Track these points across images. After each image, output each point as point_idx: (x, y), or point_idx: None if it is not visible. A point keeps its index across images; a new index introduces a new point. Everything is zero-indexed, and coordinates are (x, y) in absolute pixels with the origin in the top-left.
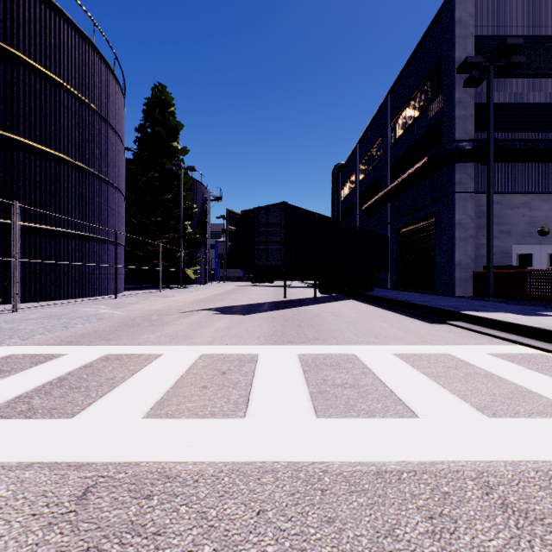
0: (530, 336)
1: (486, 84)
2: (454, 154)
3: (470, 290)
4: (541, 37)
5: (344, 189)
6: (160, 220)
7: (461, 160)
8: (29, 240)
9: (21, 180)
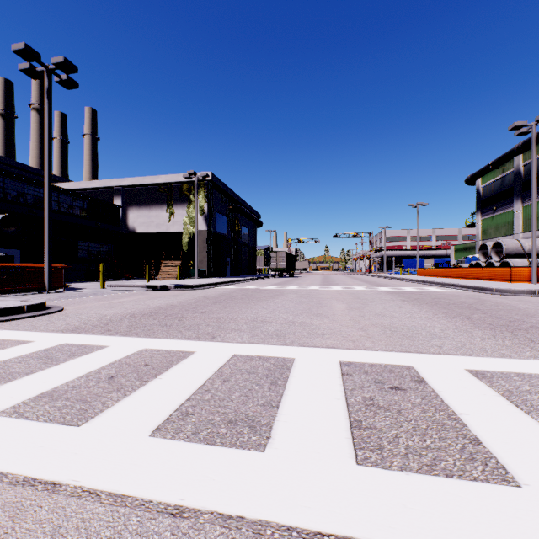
0: None
1: None
2: None
3: None
4: None
5: None
6: None
7: None
8: None
9: None
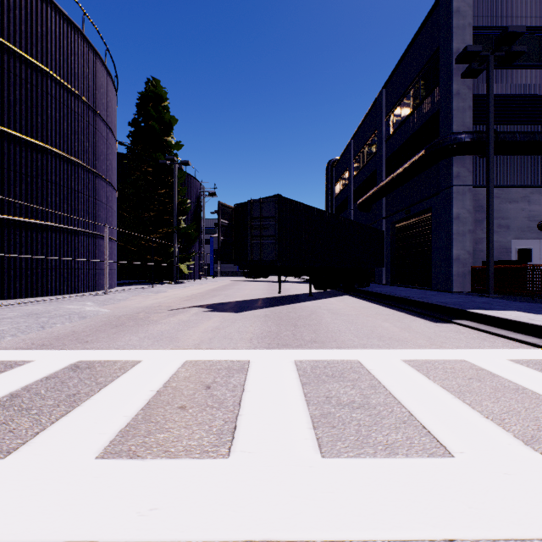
0: None
1: (486, 75)
2: (452, 147)
3: (468, 285)
4: (540, 28)
5: (338, 184)
6: (154, 215)
7: (460, 153)
8: (14, 234)
9: (5, 172)
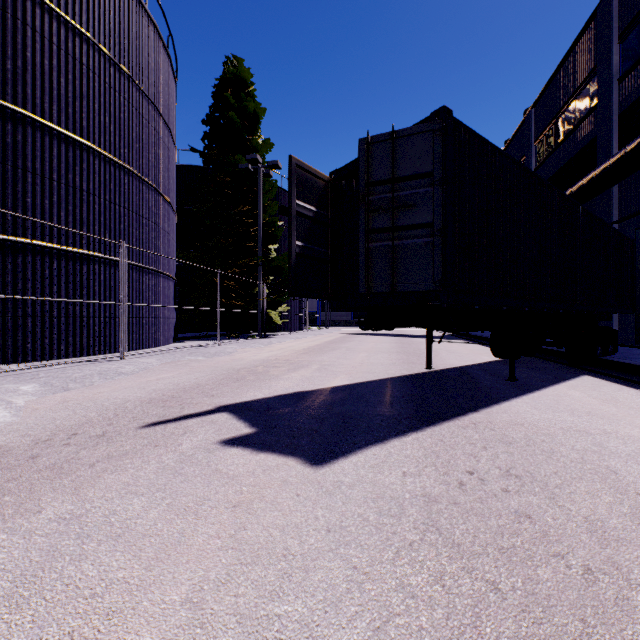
0: None
1: None
2: None
3: None
4: None
5: None
6: (233, 242)
7: None
8: None
9: None
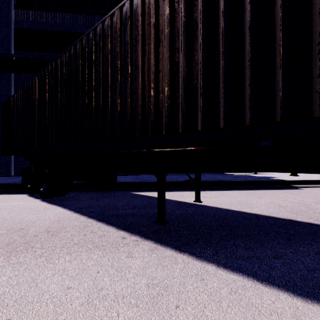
0: None
1: None
2: None
3: None
4: None
5: None
6: None
7: None
8: None
9: None
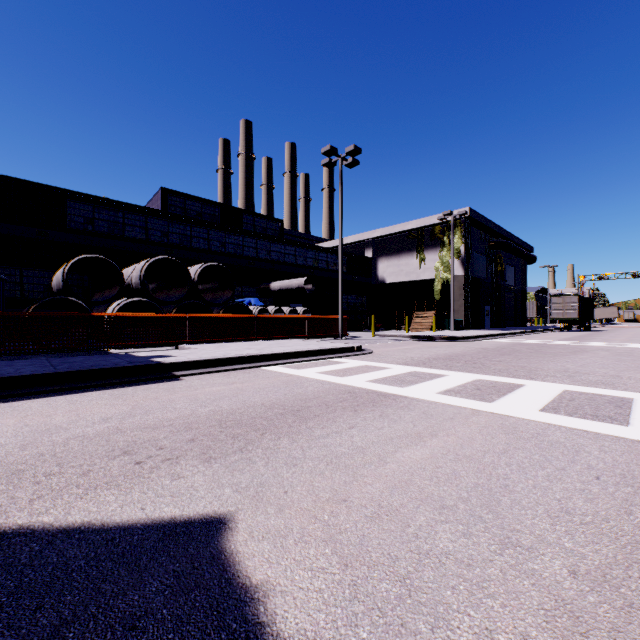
0: (242, 363)
1: None
2: None
3: None
4: None
5: None
6: None
7: None
8: None
9: None
